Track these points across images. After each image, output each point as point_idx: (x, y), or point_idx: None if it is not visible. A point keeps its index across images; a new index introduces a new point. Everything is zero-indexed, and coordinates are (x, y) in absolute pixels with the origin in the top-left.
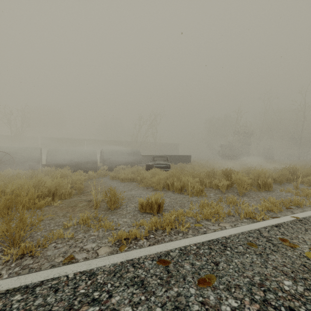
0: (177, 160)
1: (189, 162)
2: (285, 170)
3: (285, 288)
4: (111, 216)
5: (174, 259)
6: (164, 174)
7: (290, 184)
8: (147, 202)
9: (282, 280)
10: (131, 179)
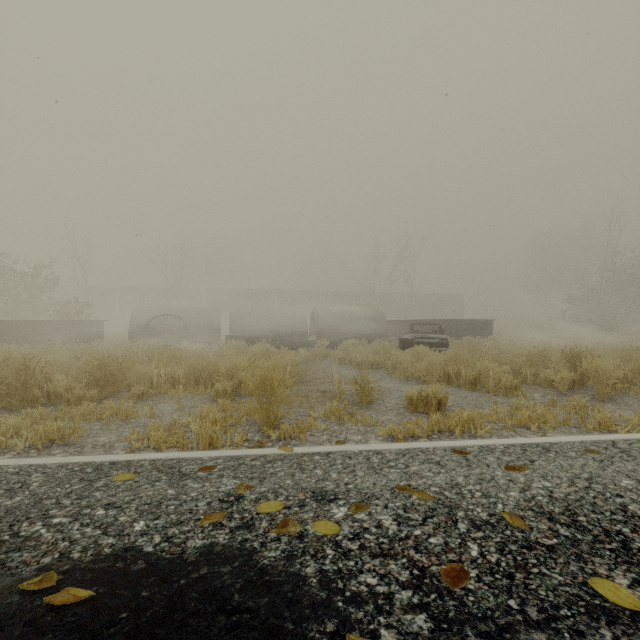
0: (461, 331)
1: (488, 335)
2: None
3: (621, 484)
4: (365, 411)
5: (473, 452)
6: (439, 356)
7: None
8: (420, 395)
9: (620, 479)
10: (374, 363)
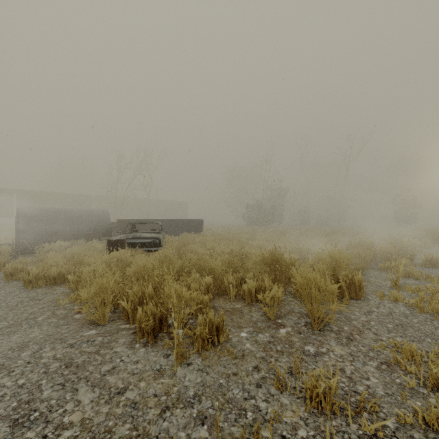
0: (181, 228)
1: (200, 231)
2: (354, 246)
3: None
4: None
5: None
6: (118, 275)
7: (373, 274)
8: None
9: None
10: (60, 277)
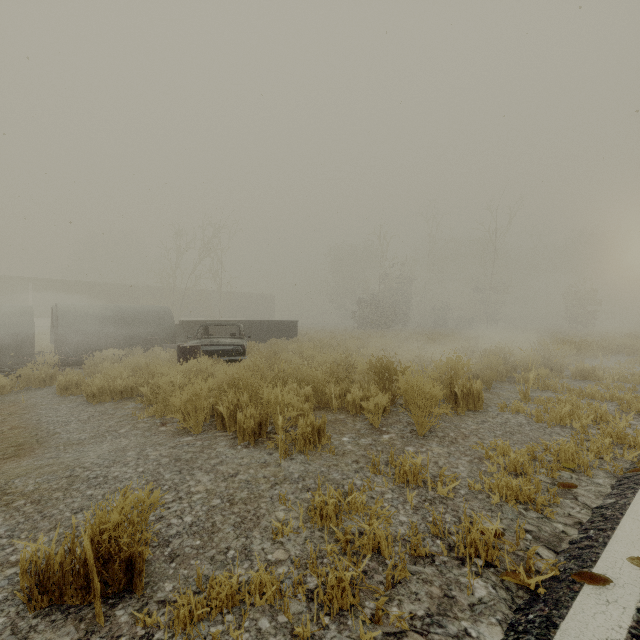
0: (267, 332)
1: (293, 336)
2: (489, 354)
3: None
4: None
5: None
6: (210, 382)
7: (506, 387)
8: (72, 554)
9: None
10: (127, 390)
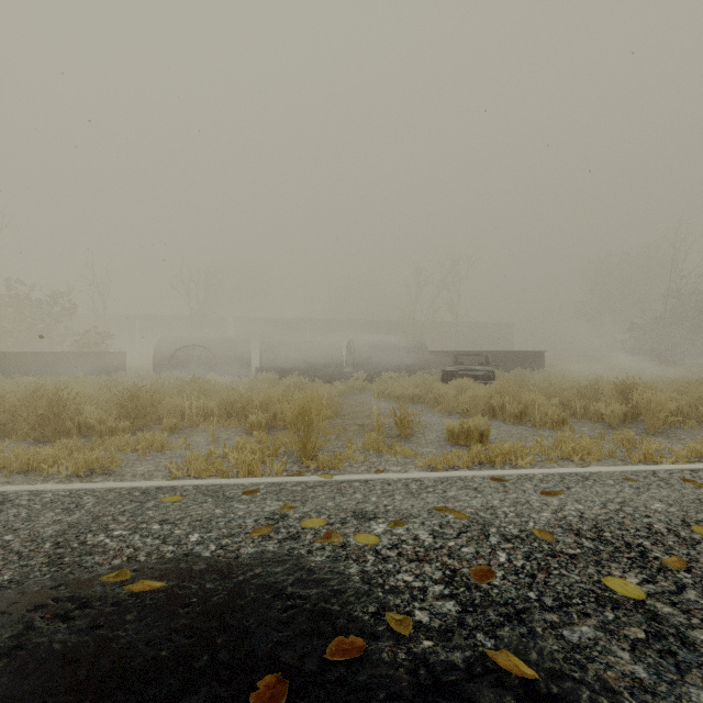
0: (510, 363)
1: (539, 368)
2: None
3: (652, 507)
4: (404, 444)
5: (511, 480)
6: (483, 388)
7: None
8: (461, 428)
9: (652, 503)
10: (415, 397)
